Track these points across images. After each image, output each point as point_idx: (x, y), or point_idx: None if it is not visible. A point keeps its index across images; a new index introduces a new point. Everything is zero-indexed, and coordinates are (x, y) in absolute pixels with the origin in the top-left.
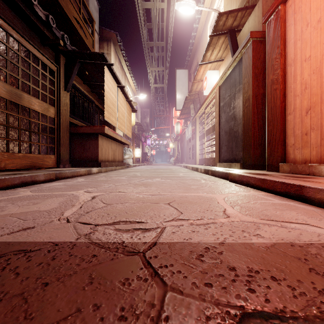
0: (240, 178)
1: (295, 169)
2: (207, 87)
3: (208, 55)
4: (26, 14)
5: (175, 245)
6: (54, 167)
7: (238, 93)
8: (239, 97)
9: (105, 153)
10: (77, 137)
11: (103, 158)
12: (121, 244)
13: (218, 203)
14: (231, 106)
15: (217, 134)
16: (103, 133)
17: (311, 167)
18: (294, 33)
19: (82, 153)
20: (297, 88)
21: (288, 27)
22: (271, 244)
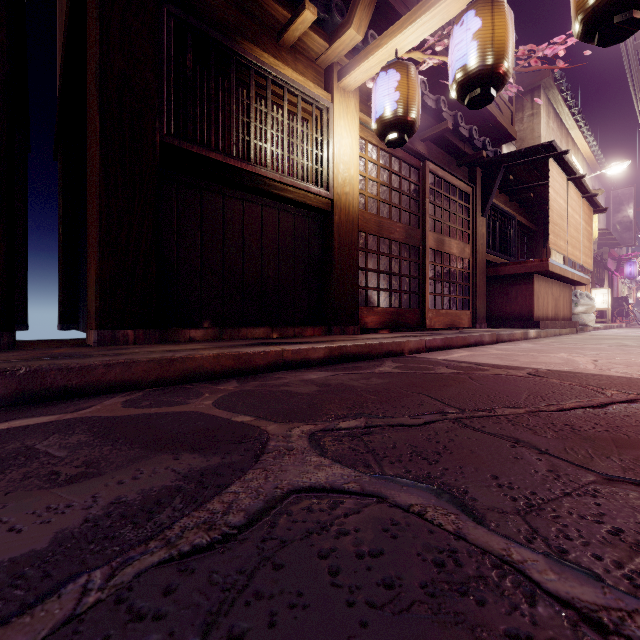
0: None
1: None
2: None
3: None
4: (450, 143)
5: None
6: (470, 327)
7: None
8: None
9: (542, 305)
10: (495, 282)
11: (539, 314)
12: None
13: None
14: None
15: None
16: (544, 271)
17: None
18: None
19: (503, 306)
20: None
21: None
22: None
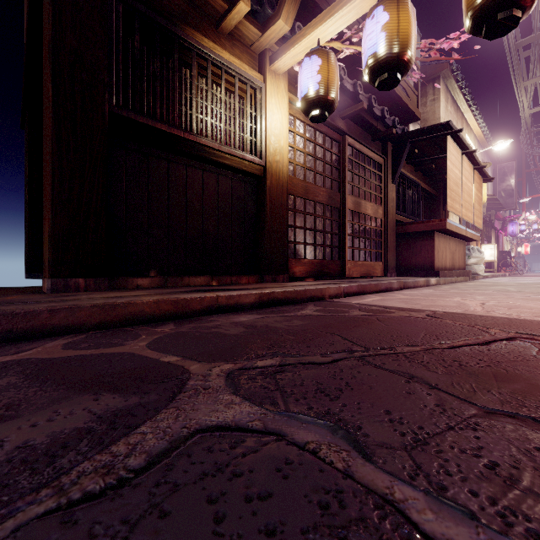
0: None
1: None
2: None
3: None
4: (365, 121)
5: None
6: (382, 276)
7: None
8: None
9: (441, 257)
10: (403, 238)
11: (439, 265)
12: None
13: None
14: None
15: None
16: (443, 229)
17: None
18: None
19: (409, 258)
20: None
21: None
22: None
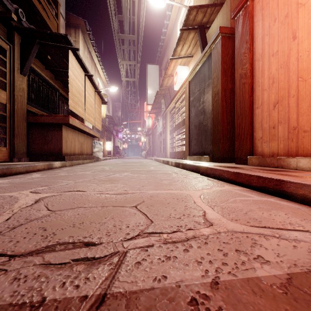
0: (212, 172)
1: (263, 162)
2: (177, 82)
3: (178, 50)
4: None
5: (138, 298)
6: (5, 161)
7: (208, 88)
8: (208, 92)
9: (71, 146)
10: (37, 127)
11: (67, 151)
12: (35, 308)
13: (195, 203)
14: (201, 100)
15: (187, 128)
16: (67, 123)
17: (279, 160)
18: (262, 29)
19: (42, 145)
20: (265, 82)
21: (256, 22)
22: (285, 277)
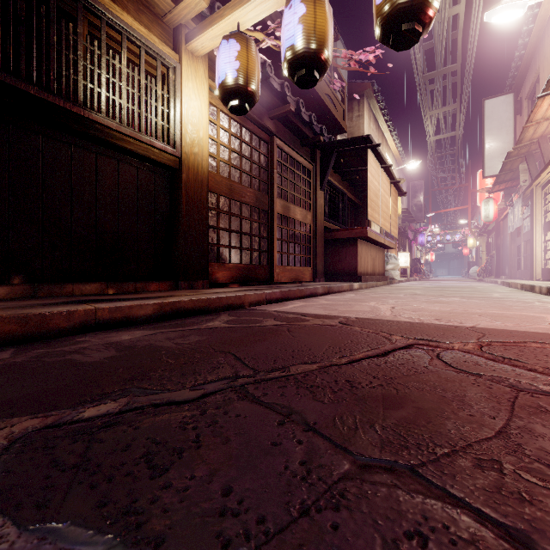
0: None
1: None
2: None
3: None
4: (294, 124)
5: (490, 329)
6: (311, 281)
7: None
8: None
9: (364, 263)
10: (331, 244)
11: (361, 270)
12: (448, 325)
13: (547, 319)
14: None
15: None
16: (364, 237)
17: None
18: None
19: (336, 263)
20: None
21: None
22: None
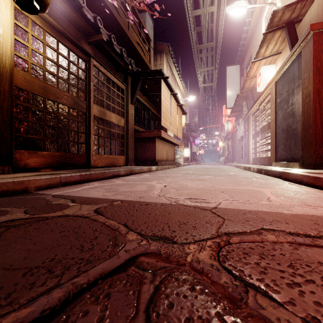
0: (294, 177)
1: None
2: (261, 84)
3: (262, 52)
4: (109, 53)
5: (228, 209)
6: (124, 165)
7: (297, 89)
8: (298, 93)
9: (160, 154)
10: (139, 141)
11: (159, 158)
12: (196, 206)
13: (265, 194)
14: (289, 102)
15: (273, 132)
16: (160, 136)
17: None
18: None
19: (143, 154)
20: None
21: None
22: (296, 214)
